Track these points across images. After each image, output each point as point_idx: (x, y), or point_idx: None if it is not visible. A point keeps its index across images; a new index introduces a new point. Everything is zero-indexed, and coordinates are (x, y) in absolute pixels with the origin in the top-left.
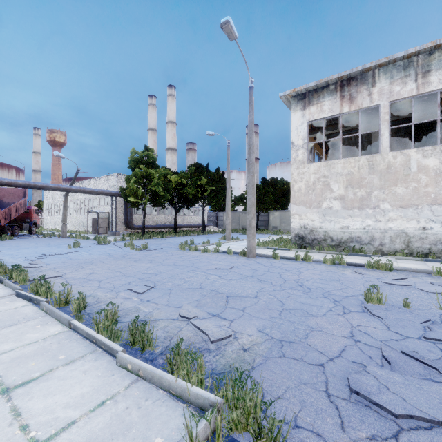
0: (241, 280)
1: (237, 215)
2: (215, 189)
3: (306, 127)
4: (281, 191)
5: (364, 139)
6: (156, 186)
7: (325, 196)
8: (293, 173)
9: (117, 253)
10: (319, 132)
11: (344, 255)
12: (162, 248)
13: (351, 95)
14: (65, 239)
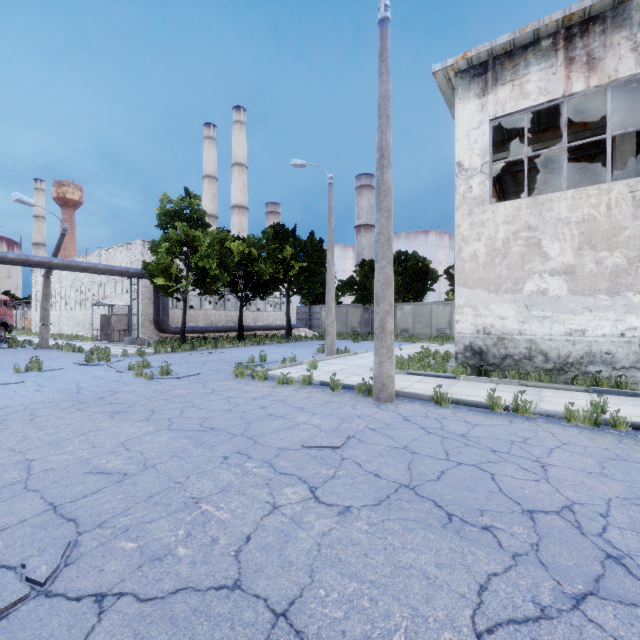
0: (384, 517)
1: (343, 310)
2: (307, 267)
3: (489, 131)
4: (414, 272)
5: (568, 177)
6: (205, 260)
7: (531, 268)
8: (461, 224)
9: (98, 386)
10: (504, 149)
11: (584, 393)
12: (199, 373)
13: (590, 55)
14: (39, 353)
